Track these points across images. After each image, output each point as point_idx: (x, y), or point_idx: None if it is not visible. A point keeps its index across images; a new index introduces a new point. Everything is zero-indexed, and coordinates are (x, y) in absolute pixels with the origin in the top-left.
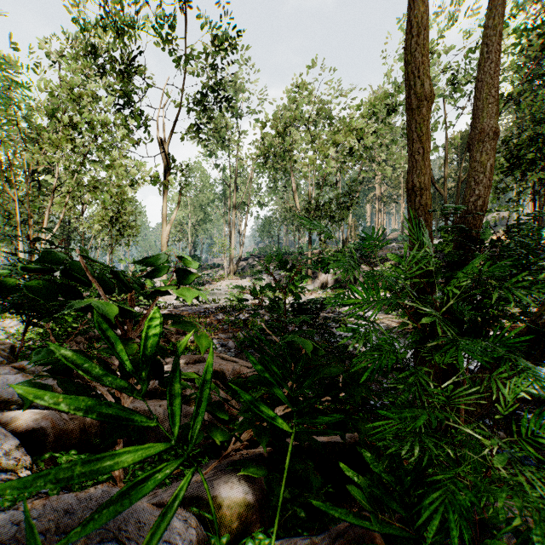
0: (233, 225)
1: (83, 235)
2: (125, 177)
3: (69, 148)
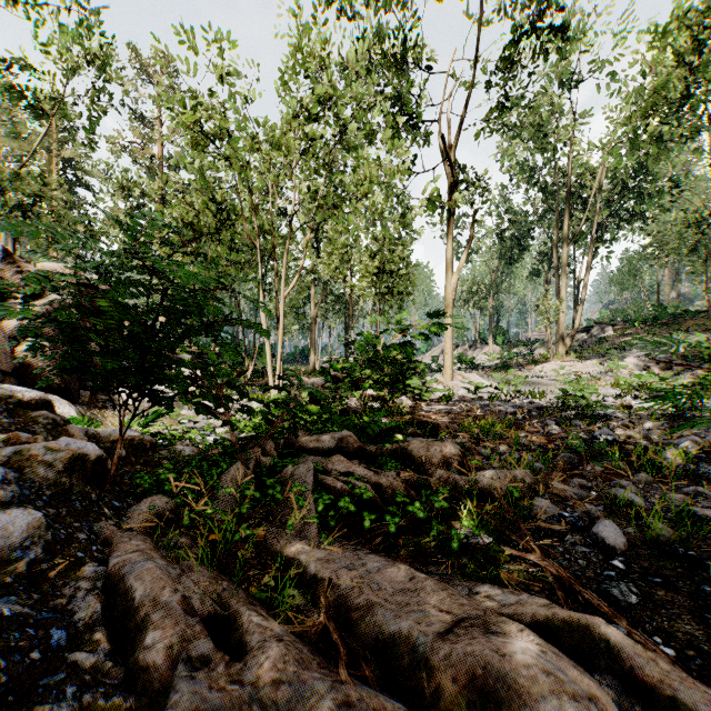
0: (564, 271)
1: (351, 301)
2: (375, 180)
3: (297, 148)
